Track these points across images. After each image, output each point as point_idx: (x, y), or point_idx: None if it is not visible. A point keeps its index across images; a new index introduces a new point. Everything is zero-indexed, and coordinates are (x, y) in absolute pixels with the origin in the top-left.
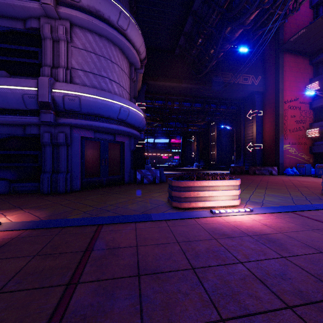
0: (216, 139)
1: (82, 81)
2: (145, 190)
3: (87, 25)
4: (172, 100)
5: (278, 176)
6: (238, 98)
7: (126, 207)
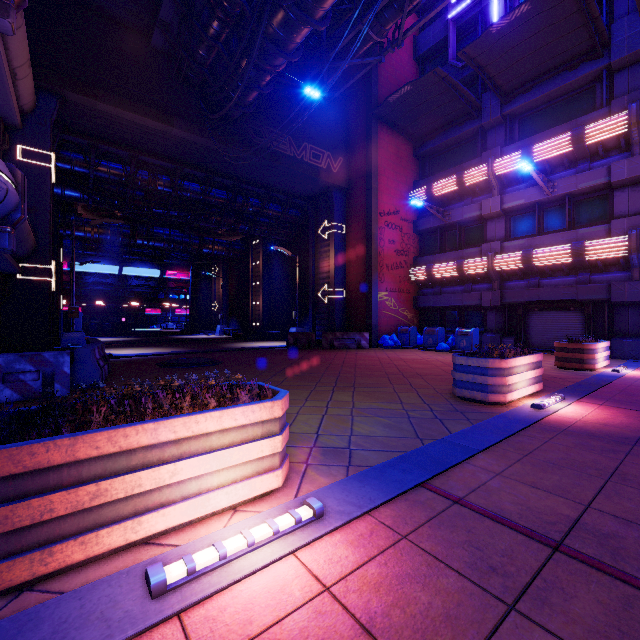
0: (262, 274)
1: None
2: None
3: None
4: (154, 169)
5: (371, 350)
6: (304, 194)
7: None
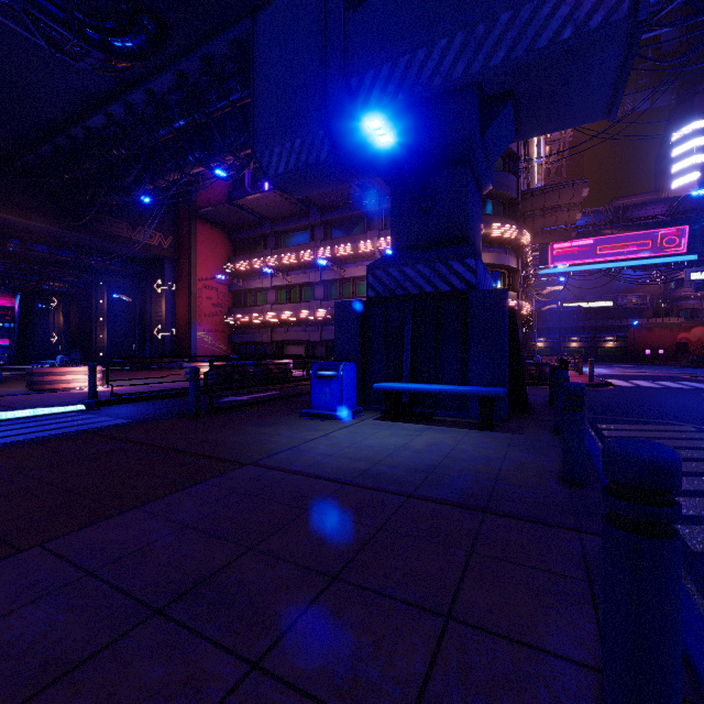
0: (107, 312)
1: None
2: None
3: None
4: (4, 234)
5: None
6: (143, 258)
7: None
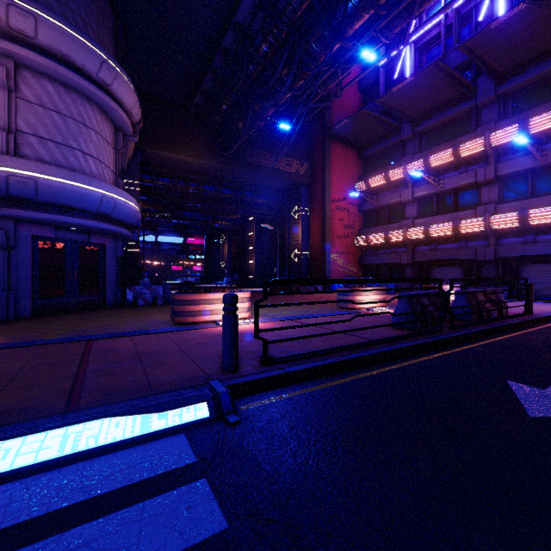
0: (255, 241)
1: (36, 152)
2: (141, 312)
3: (46, 71)
4: (187, 180)
5: None
6: (282, 188)
7: (117, 327)
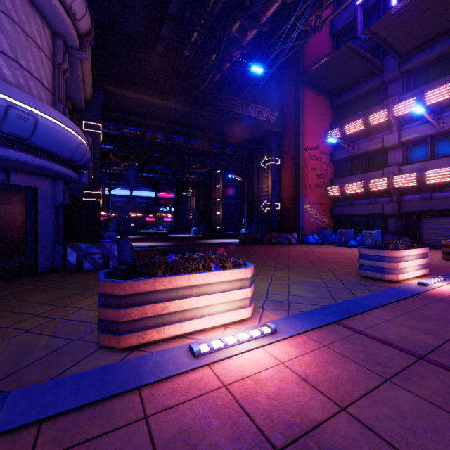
0: (222, 193)
1: None
2: (73, 288)
3: None
4: (155, 129)
5: (299, 245)
6: (251, 138)
7: None
